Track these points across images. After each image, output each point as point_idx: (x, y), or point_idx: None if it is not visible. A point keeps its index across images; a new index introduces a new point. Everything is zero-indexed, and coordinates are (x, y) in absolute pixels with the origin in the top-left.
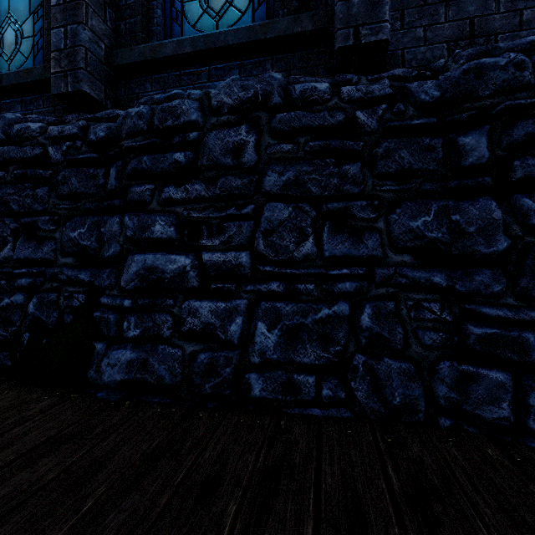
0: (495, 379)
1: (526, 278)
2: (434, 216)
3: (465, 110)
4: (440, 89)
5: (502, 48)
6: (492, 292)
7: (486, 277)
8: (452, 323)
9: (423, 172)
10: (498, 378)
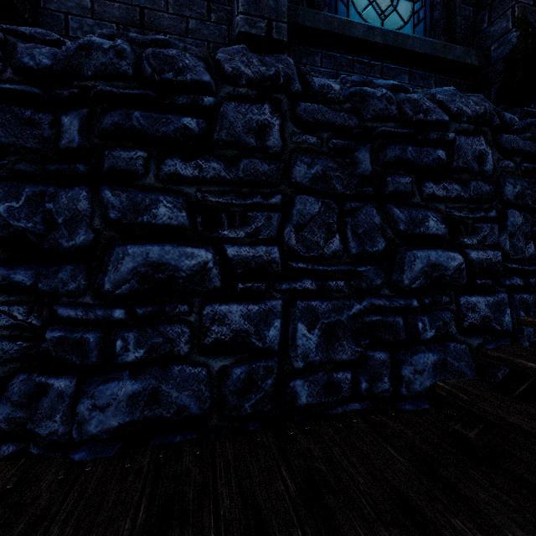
0: (57, 388)
1: (101, 275)
2: (25, 203)
3: (75, 88)
4: (55, 58)
5: (130, 36)
6: (68, 291)
7: (67, 274)
8: (43, 328)
9: (18, 149)
10: (60, 387)
